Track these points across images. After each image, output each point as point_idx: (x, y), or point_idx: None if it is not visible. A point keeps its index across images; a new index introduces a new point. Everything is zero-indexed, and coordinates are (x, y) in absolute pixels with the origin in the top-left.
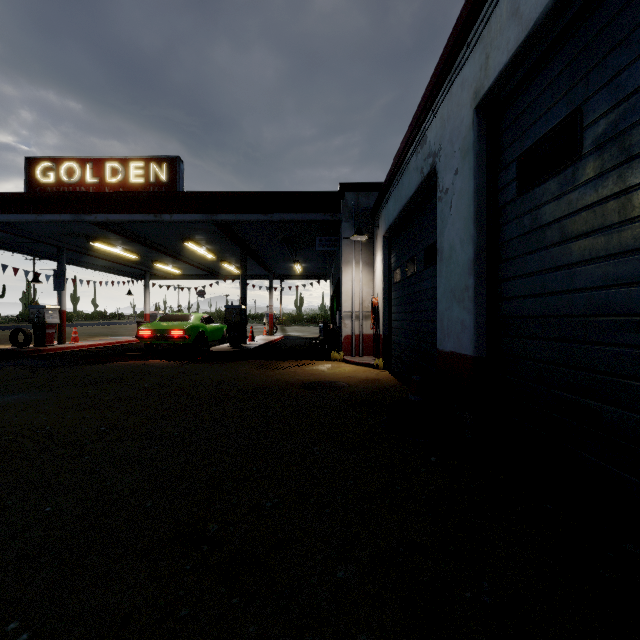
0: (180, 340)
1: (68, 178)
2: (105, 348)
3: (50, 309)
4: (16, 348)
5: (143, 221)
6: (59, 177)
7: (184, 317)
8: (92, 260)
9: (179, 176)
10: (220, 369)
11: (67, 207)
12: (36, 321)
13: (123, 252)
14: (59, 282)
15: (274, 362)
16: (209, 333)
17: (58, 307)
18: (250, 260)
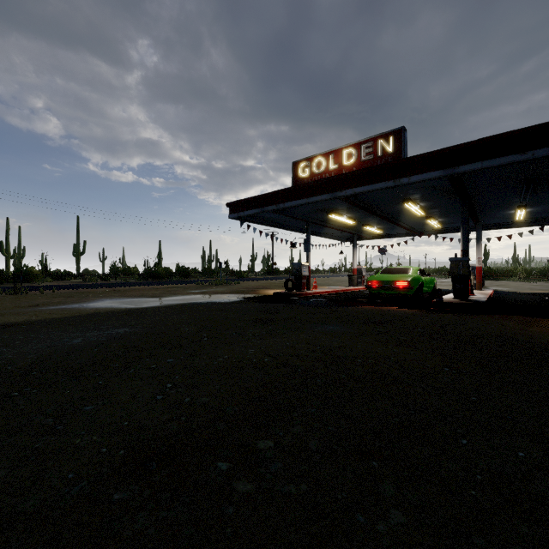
0: (404, 290)
1: (317, 170)
2: (335, 294)
3: (303, 265)
4: (287, 292)
5: (383, 188)
6: (312, 171)
7: (403, 270)
8: (319, 229)
9: (404, 144)
10: (480, 321)
11: (325, 189)
12: (296, 274)
13: (346, 220)
14: (307, 246)
15: (538, 319)
16: (425, 285)
17: (307, 264)
18: (459, 212)
